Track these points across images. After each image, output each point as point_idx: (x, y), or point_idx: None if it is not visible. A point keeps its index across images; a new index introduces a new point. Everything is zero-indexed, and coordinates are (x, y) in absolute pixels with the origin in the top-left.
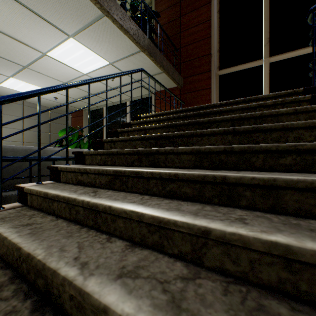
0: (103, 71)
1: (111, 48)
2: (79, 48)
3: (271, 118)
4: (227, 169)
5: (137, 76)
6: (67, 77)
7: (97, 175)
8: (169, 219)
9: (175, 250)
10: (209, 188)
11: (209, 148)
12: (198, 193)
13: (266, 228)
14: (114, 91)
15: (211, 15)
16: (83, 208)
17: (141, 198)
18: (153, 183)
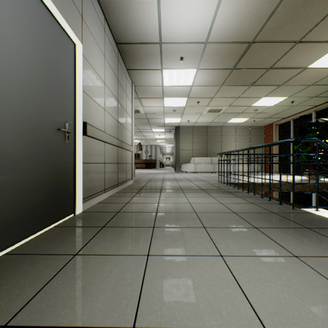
0: None
1: None
2: None
3: None
4: None
5: None
6: None
7: None
8: None
9: None
10: None
11: None
12: None
13: None
14: None
15: None
16: None
17: None
18: None
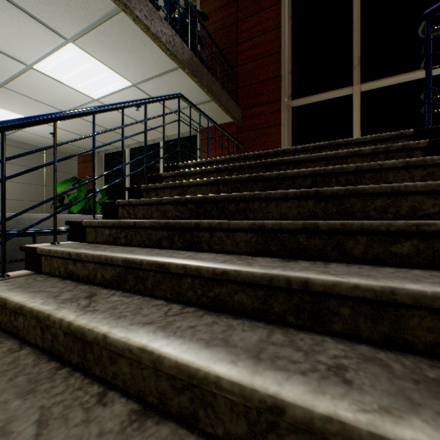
0: (124, 96)
1: (134, 62)
2: (83, 59)
3: (371, 174)
4: (308, 257)
5: (174, 104)
6: (68, 103)
7: (98, 265)
8: (207, 374)
9: (218, 428)
10: (279, 298)
11: (279, 224)
12: (261, 305)
13: (387, 397)
14: (141, 125)
15: (280, 21)
16: (63, 331)
17: (166, 311)
18: (187, 283)
